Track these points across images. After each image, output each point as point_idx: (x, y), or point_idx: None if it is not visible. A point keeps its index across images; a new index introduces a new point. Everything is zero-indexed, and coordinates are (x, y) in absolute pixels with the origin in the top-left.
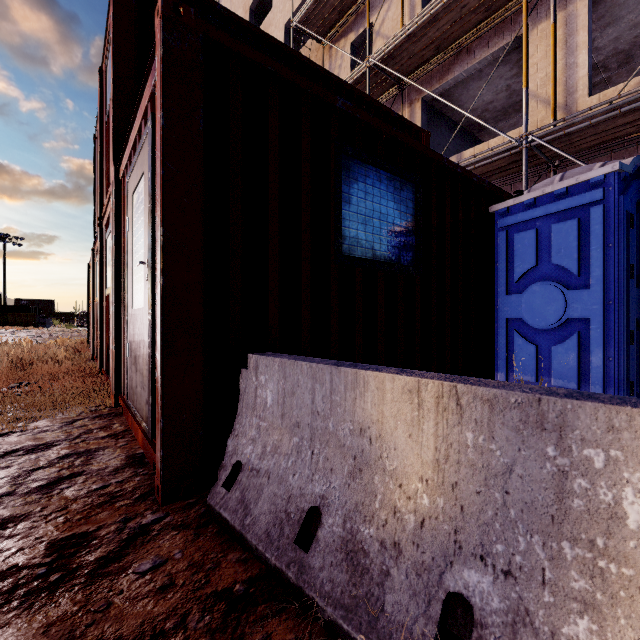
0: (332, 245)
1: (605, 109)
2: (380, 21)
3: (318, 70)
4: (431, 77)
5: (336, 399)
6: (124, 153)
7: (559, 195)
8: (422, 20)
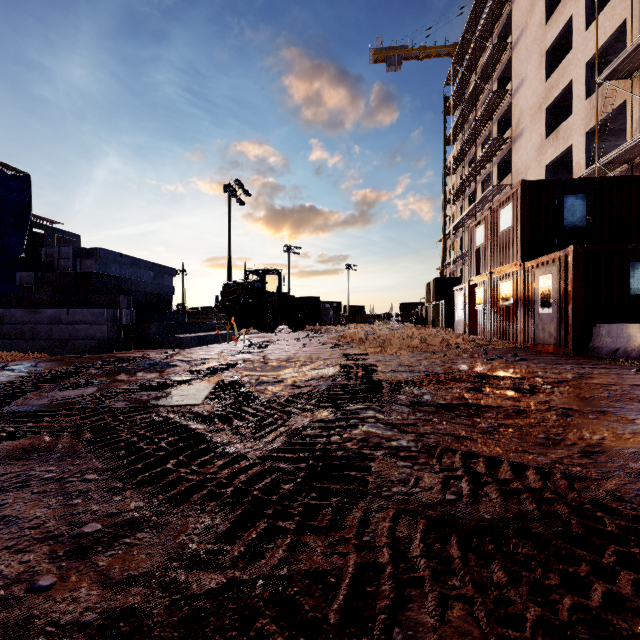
0: (625, 292)
1: None
2: None
3: (622, 179)
4: None
5: (623, 330)
6: (531, 261)
7: None
8: None
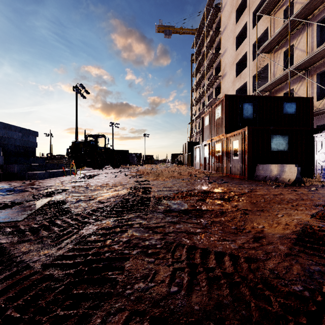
0: (269, 149)
1: None
2: (297, 43)
3: (267, 97)
4: (321, 65)
5: (268, 167)
6: (229, 133)
7: None
8: (311, 56)
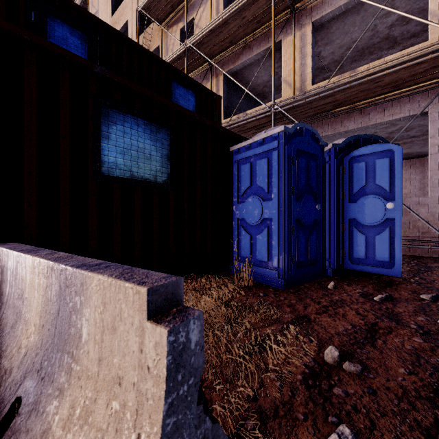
0: (91, 167)
1: (312, 94)
2: (198, 18)
3: (134, 44)
4: (229, 60)
5: (15, 274)
6: None
7: (260, 143)
8: (218, 22)
